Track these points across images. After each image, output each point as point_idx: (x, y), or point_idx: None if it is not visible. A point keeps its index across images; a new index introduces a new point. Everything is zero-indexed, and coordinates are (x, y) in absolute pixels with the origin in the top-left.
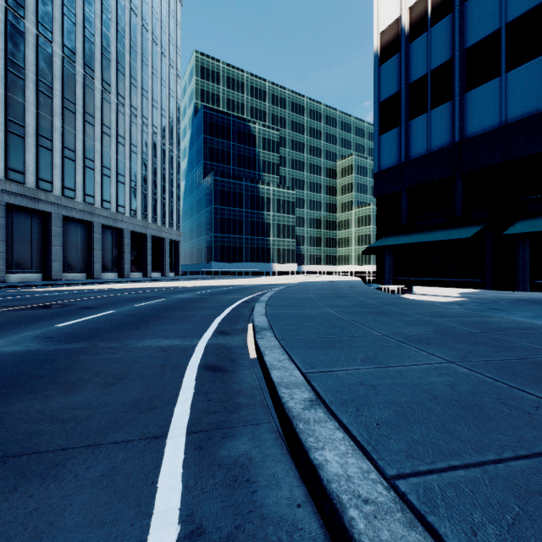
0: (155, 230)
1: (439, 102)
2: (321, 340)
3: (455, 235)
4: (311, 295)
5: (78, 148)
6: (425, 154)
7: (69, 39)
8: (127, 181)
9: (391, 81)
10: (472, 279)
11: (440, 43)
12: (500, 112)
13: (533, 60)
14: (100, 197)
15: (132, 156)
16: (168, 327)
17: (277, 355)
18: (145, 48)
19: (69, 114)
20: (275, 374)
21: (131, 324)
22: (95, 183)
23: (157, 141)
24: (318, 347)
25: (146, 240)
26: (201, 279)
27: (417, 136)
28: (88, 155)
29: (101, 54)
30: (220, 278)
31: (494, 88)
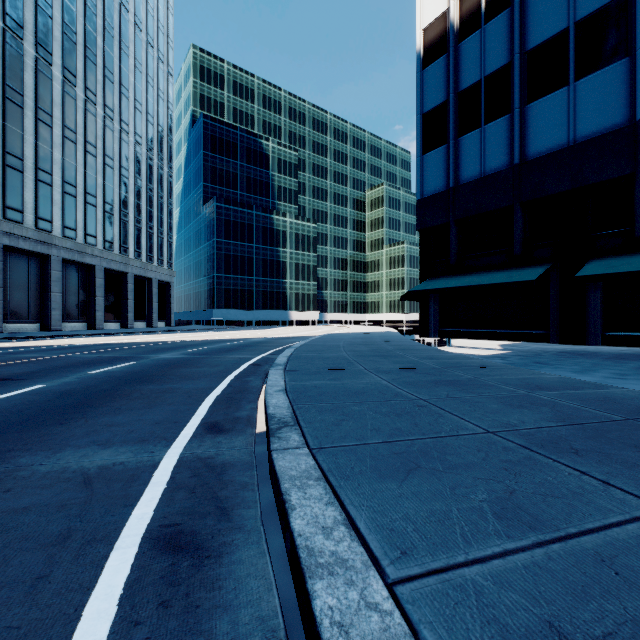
0: (138, 268)
1: (494, 115)
2: (390, 451)
3: (516, 277)
4: (344, 353)
5: (27, 155)
6: (478, 178)
7: (14, 6)
8: (99, 203)
9: (437, 88)
10: (533, 331)
11: (496, 43)
12: (567, 128)
13: (607, 67)
14: (60, 223)
15: (107, 171)
16: (122, 417)
17: (317, 507)
18: (124, 33)
19: (13, 108)
20: (324, 603)
21: (57, 413)
22: (53, 203)
23: (142, 154)
24: (393, 472)
25: (126, 281)
26: (200, 330)
27: (469, 156)
28: (42, 165)
29: (61, 33)
30: (224, 329)
31: (561, 100)
